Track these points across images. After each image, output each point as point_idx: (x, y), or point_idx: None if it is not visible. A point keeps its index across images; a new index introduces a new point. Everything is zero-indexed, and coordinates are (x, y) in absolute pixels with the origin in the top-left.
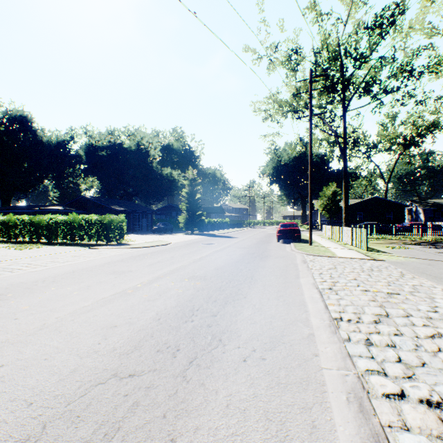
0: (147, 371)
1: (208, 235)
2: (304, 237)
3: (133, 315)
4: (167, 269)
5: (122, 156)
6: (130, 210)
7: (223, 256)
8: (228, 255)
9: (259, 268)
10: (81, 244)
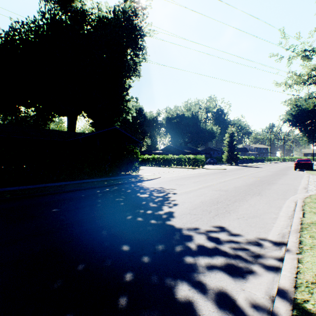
0: (260, 184)
1: (243, 166)
2: None
3: (246, 180)
4: (241, 175)
5: (184, 121)
6: (192, 152)
7: (262, 173)
8: (264, 173)
9: (282, 177)
10: (185, 168)
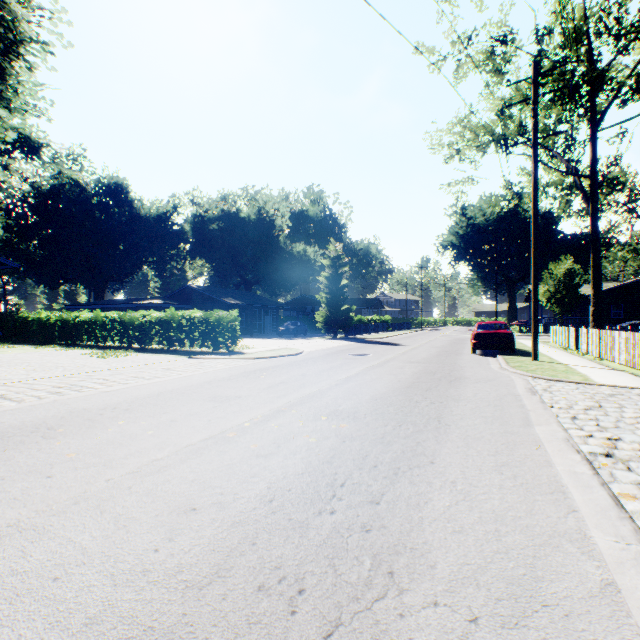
0: None
1: (359, 341)
2: (519, 345)
3: (227, 488)
4: (294, 396)
5: (239, 230)
6: (248, 304)
7: (383, 376)
8: (392, 375)
9: (450, 400)
10: (180, 352)
